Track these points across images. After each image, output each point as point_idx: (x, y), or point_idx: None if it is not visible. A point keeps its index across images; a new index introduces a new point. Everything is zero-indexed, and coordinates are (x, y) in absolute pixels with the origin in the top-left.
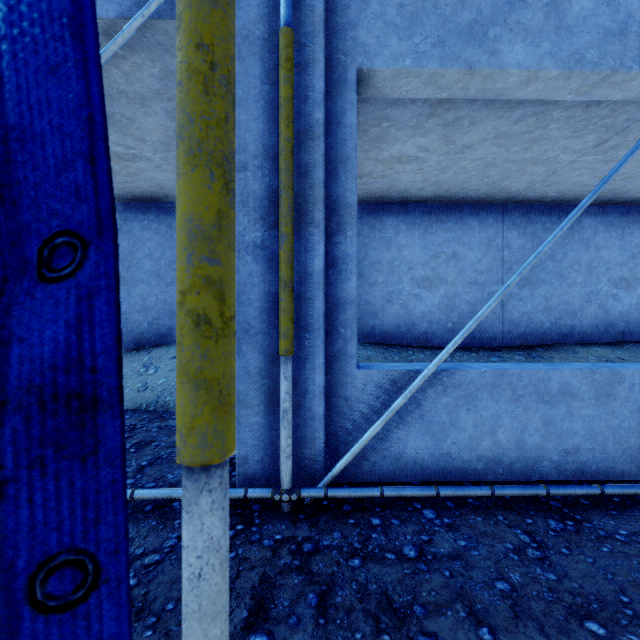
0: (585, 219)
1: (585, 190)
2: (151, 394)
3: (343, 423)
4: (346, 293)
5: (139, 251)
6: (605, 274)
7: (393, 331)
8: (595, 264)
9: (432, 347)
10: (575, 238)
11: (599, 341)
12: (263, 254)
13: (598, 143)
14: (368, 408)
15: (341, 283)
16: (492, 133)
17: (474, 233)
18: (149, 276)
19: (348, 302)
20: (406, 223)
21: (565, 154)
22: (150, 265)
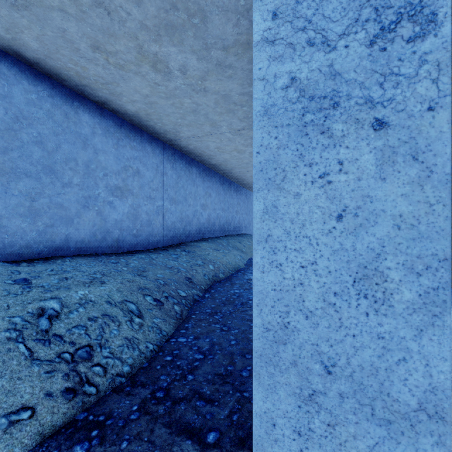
0: (193, 167)
1: (204, 151)
2: None
3: None
4: None
5: None
6: (199, 201)
7: (89, 240)
8: (196, 195)
9: (125, 253)
10: (191, 177)
11: (197, 239)
12: None
13: (240, 129)
14: None
15: None
16: (226, 91)
17: (149, 157)
18: None
19: None
20: (102, 127)
21: (226, 127)
22: None
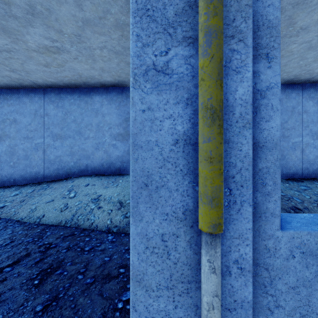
0: None
1: None
2: (69, 213)
3: (262, 297)
4: (266, 134)
5: (68, 118)
6: None
7: None
8: None
9: None
10: None
11: None
12: (166, 80)
13: None
14: (295, 280)
15: (260, 122)
16: None
17: (282, 103)
18: (74, 133)
19: (269, 146)
20: None
21: None
22: (75, 127)
